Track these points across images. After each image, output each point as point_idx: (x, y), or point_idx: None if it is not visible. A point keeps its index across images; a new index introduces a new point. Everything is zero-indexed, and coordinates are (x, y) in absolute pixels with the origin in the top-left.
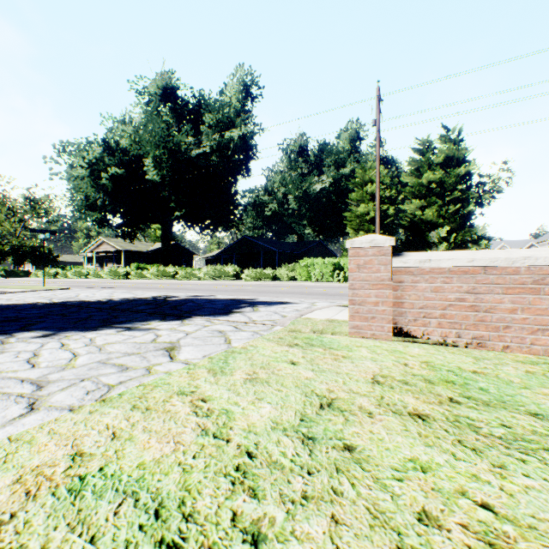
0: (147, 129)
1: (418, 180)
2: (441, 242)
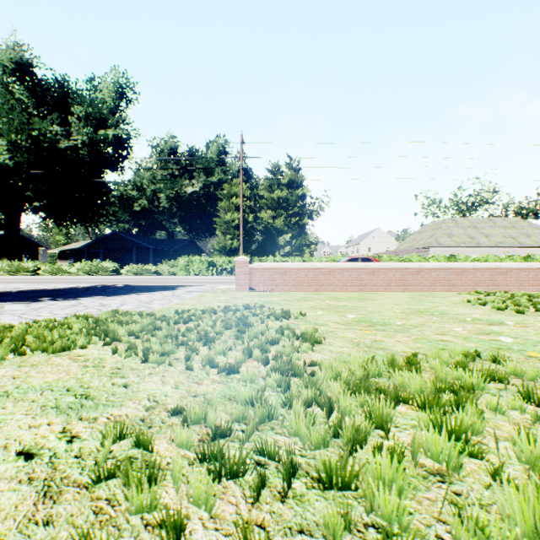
0: (3, 111)
1: (271, 195)
2: (287, 245)
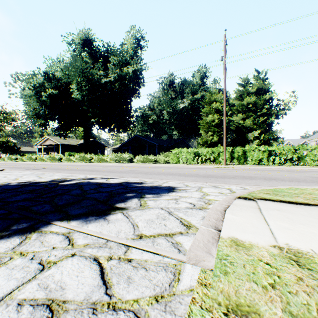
0: (71, 64)
1: (241, 102)
2: (255, 139)
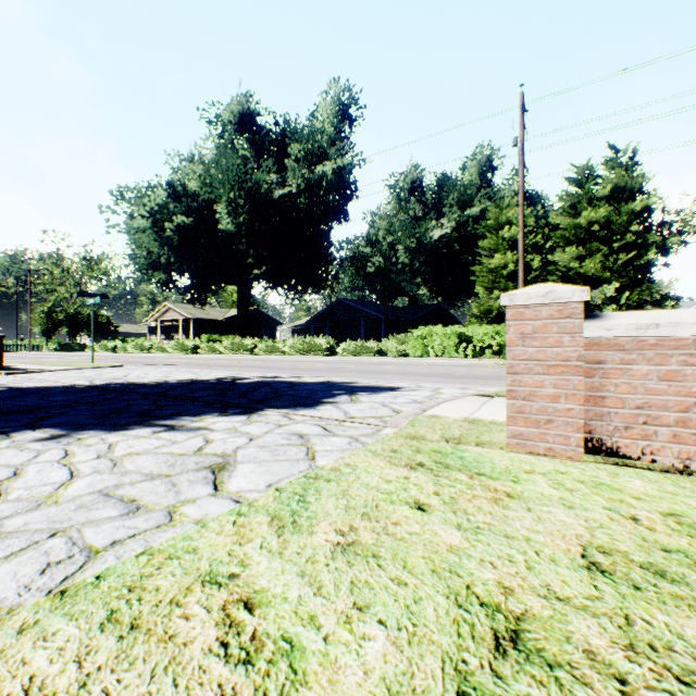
0: (219, 167)
1: (573, 221)
2: (607, 304)
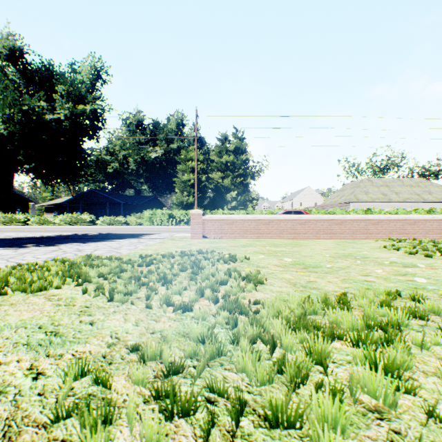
0: None
1: (220, 159)
2: (233, 200)
